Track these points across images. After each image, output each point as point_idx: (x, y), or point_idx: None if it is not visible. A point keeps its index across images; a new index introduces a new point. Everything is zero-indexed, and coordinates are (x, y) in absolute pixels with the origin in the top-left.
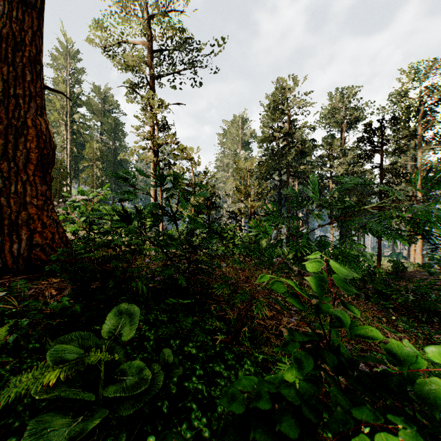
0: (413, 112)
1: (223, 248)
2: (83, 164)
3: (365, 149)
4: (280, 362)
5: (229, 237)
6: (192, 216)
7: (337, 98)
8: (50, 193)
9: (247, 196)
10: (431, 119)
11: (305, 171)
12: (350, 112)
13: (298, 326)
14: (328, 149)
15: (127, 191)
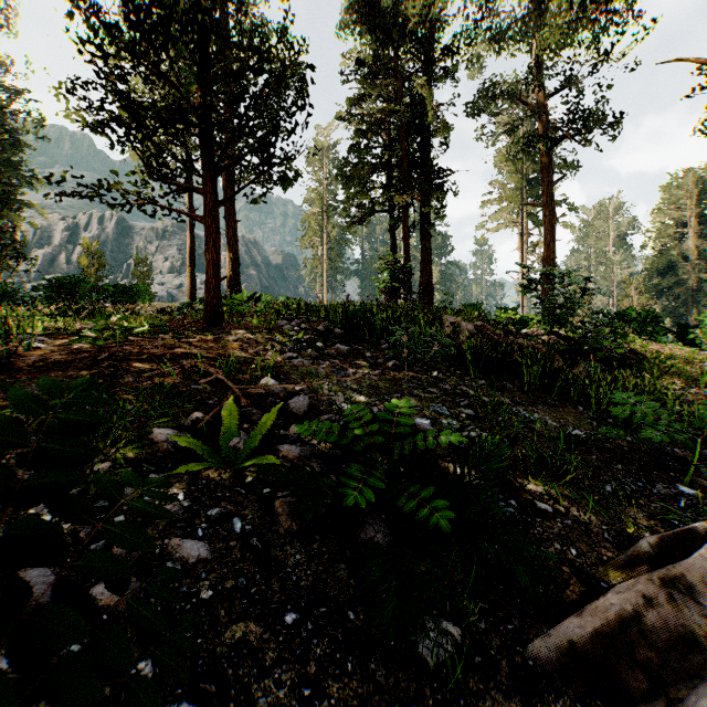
0: None
1: None
2: None
3: None
4: None
5: None
6: None
7: None
8: None
9: None
10: None
11: None
12: None
13: None
14: None
15: None
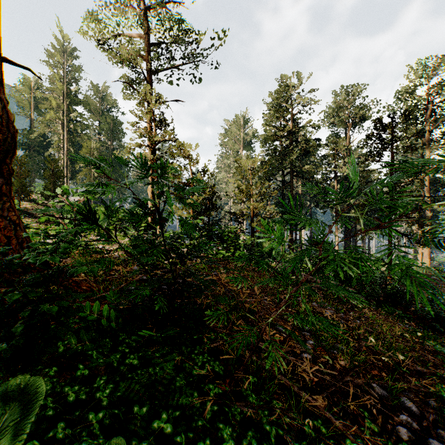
0: (420, 110)
1: (224, 252)
2: (79, 164)
3: (375, 147)
4: (302, 431)
5: (230, 240)
6: (191, 218)
7: (342, 96)
8: (10, 188)
9: (249, 196)
10: (439, 117)
11: (309, 172)
12: (355, 110)
13: (315, 355)
14: (333, 149)
15: (92, 183)
